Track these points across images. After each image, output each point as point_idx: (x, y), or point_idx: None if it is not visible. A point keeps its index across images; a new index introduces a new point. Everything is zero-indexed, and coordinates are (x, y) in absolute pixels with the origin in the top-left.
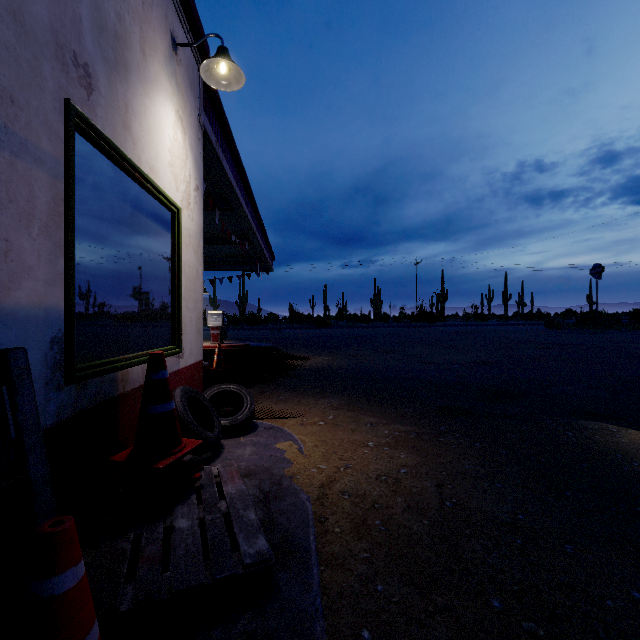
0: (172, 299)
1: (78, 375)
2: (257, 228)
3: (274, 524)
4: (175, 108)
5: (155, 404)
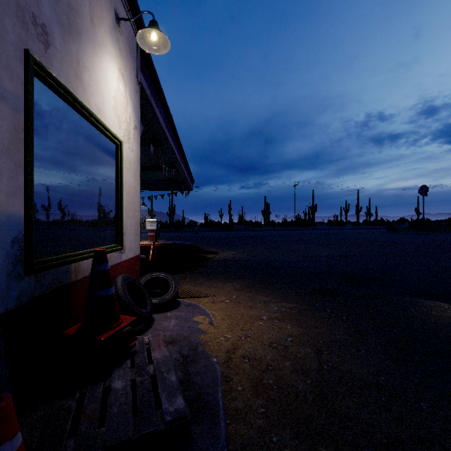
0: (116, 209)
1: (36, 267)
2: (181, 159)
3: (190, 383)
4: (118, 66)
5: (98, 290)
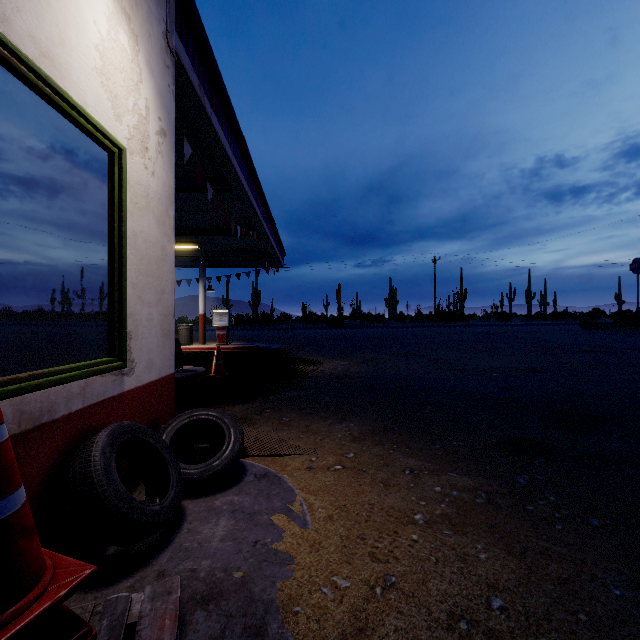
0: (109, 285)
1: None
2: (263, 216)
3: None
4: None
5: None
